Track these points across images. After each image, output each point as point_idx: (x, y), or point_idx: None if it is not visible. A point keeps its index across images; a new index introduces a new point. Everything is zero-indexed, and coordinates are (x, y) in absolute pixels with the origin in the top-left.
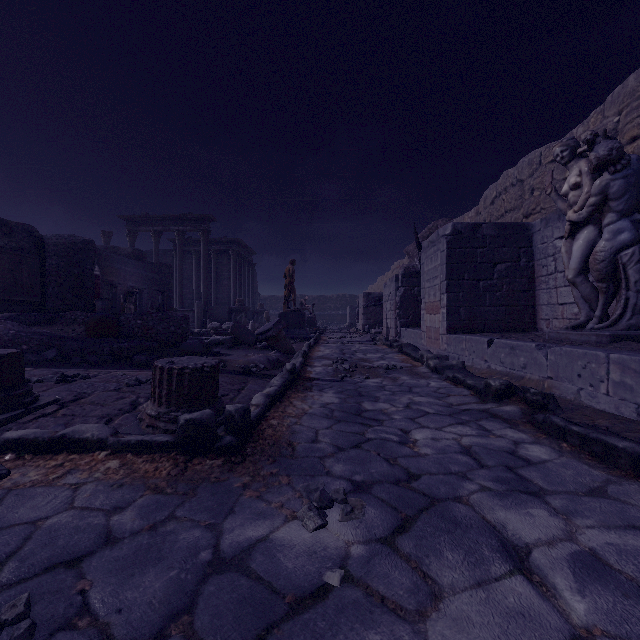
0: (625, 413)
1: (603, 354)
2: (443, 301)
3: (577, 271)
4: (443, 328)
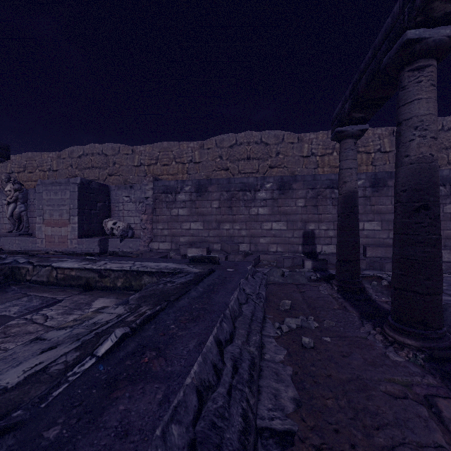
0: (19, 249)
1: (15, 238)
2: None
3: (10, 215)
4: None
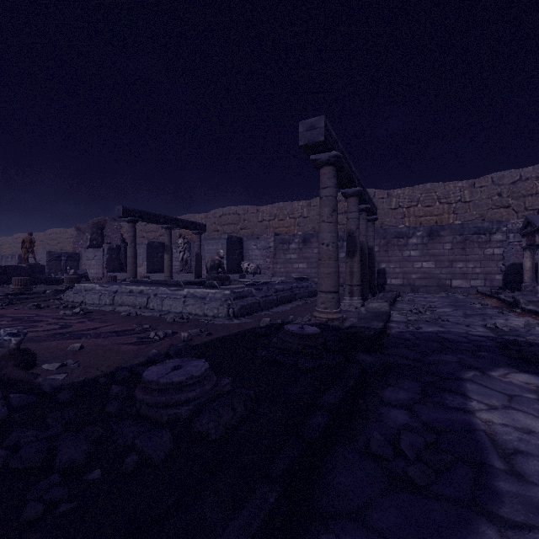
0: None
1: (188, 274)
2: (145, 264)
3: (181, 260)
4: (145, 272)
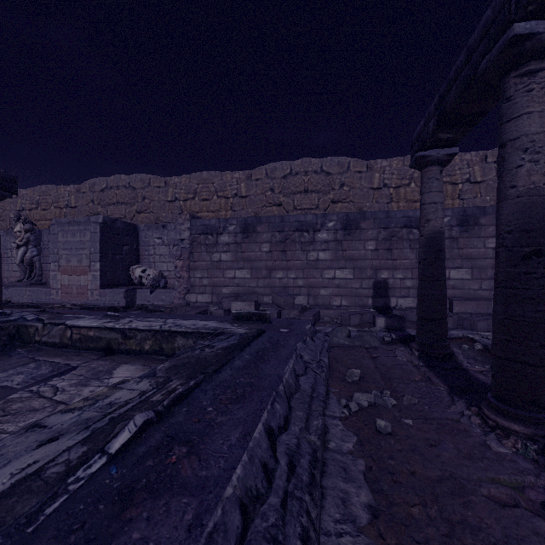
0: (30, 302)
1: (25, 288)
2: None
3: (20, 261)
4: None
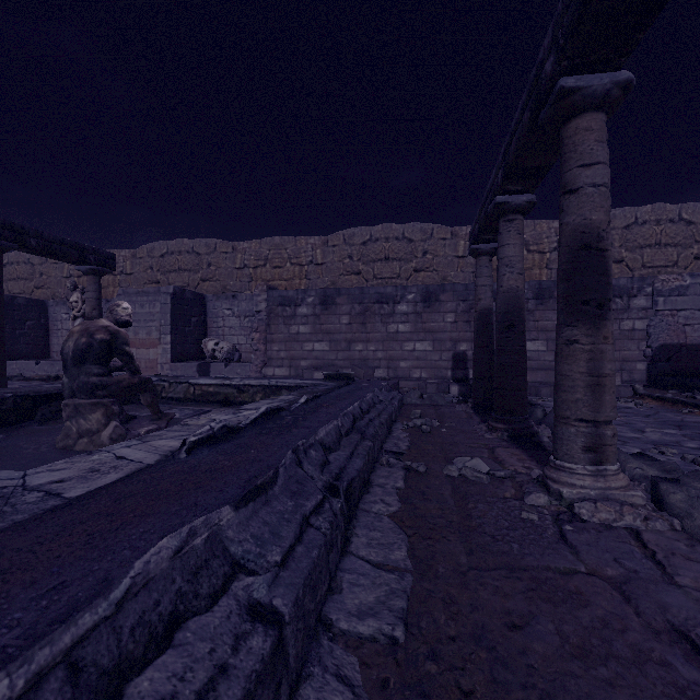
0: None
1: None
2: None
3: None
4: None
